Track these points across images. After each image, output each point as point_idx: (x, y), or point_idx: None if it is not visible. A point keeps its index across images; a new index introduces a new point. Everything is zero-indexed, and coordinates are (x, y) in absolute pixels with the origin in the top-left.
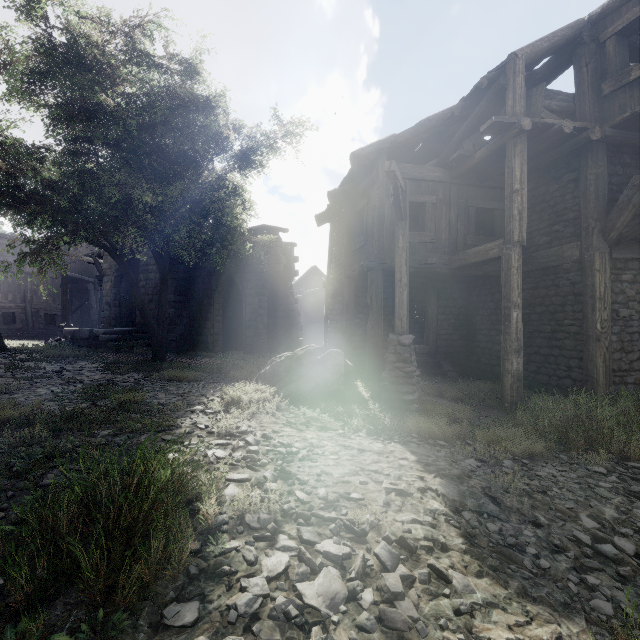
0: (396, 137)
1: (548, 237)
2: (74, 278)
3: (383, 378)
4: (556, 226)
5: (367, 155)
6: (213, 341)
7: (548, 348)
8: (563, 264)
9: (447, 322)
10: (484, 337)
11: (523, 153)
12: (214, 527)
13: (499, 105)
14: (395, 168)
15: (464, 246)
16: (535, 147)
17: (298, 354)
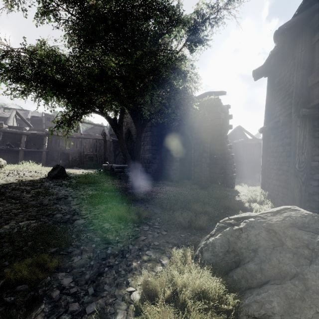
0: None
1: None
2: (115, 140)
3: None
4: None
5: None
6: (173, 174)
7: None
8: None
9: None
10: None
11: None
12: None
13: None
14: None
15: None
16: None
17: (269, 221)
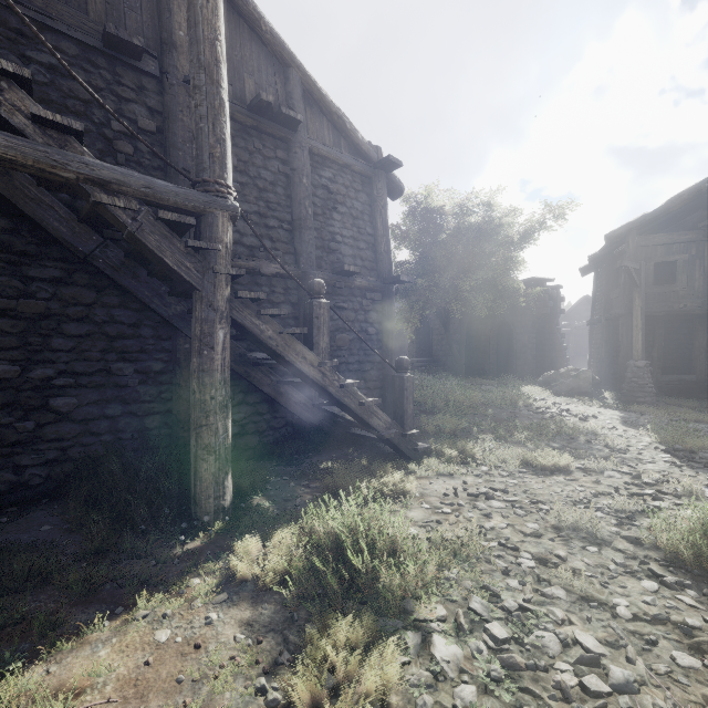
0: (645, 217)
1: None
2: None
3: (622, 388)
4: None
5: (618, 235)
6: (489, 369)
7: None
8: None
9: None
10: None
11: None
12: (532, 406)
13: None
14: (625, 263)
15: None
16: None
17: (561, 371)
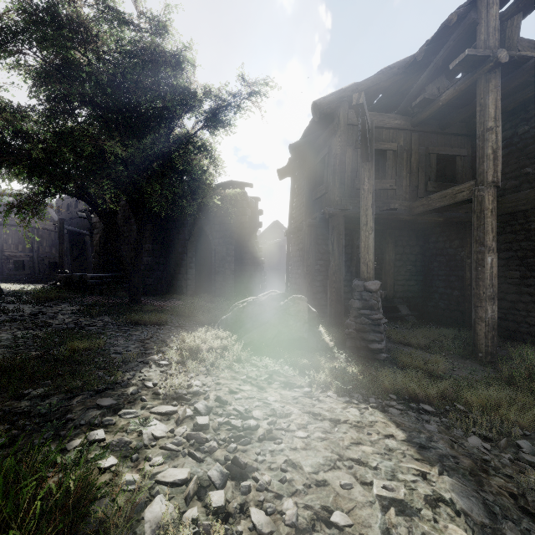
0: (357, 85)
1: (516, 180)
2: (73, 231)
3: (348, 325)
4: (526, 168)
5: (329, 103)
6: (186, 285)
7: (516, 294)
8: (534, 207)
9: (404, 268)
10: (442, 283)
11: (498, 88)
12: None
13: (468, 43)
14: (364, 101)
15: (425, 192)
16: (507, 85)
17: (260, 300)
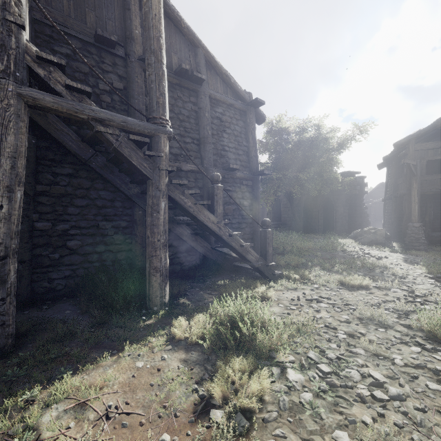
0: (420, 131)
1: None
2: None
3: (404, 240)
4: None
5: (402, 143)
6: (318, 229)
7: None
8: None
9: None
10: None
11: None
12: (345, 251)
13: None
14: (406, 161)
15: None
16: None
17: (364, 230)
